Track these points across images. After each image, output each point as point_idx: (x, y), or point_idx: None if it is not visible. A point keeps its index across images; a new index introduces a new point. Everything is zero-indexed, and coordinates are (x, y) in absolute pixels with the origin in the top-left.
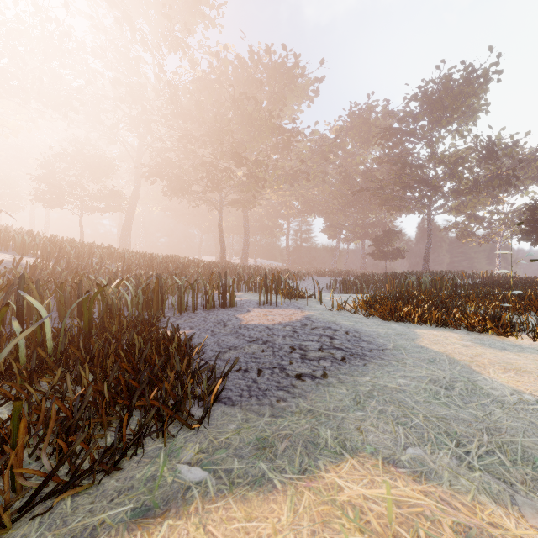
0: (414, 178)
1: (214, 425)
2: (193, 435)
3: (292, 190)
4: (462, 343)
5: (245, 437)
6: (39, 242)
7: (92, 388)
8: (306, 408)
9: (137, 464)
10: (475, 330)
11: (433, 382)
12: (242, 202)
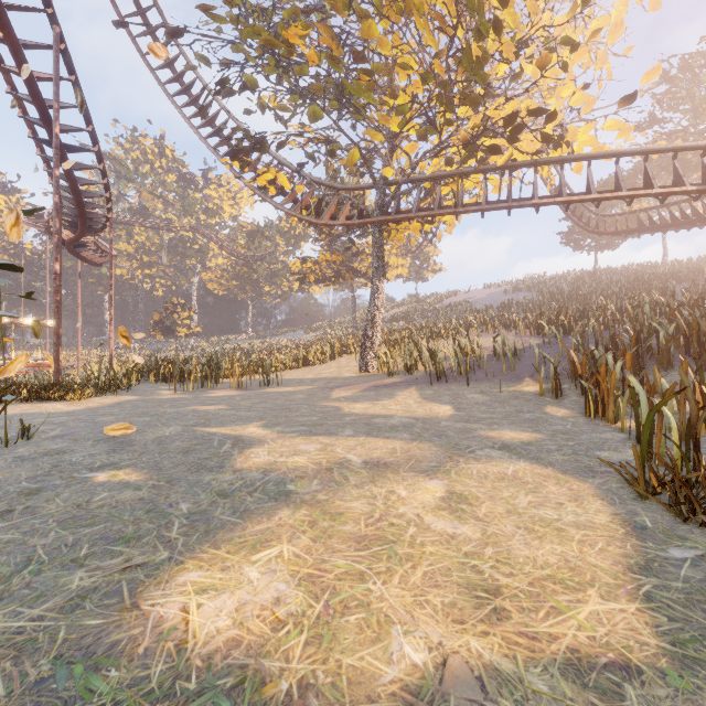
0: None
1: None
2: None
3: None
4: None
5: None
6: None
7: None
8: None
9: None
10: None
11: None
12: None
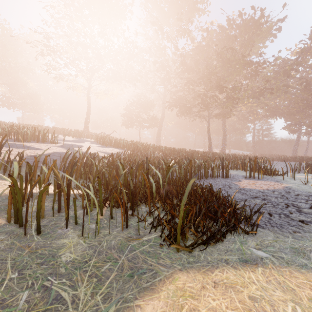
0: None
1: (258, 235)
2: (249, 237)
3: (258, 102)
4: None
5: (282, 245)
6: (127, 144)
7: (198, 206)
8: None
9: (227, 242)
10: None
11: None
12: (222, 114)
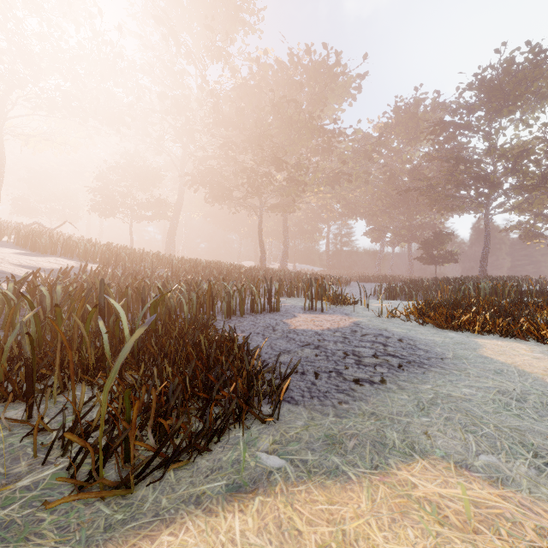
0: (469, 175)
1: (283, 421)
2: (265, 428)
3: (333, 192)
4: (533, 355)
5: (314, 433)
6: (97, 249)
7: (177, 381)
8: (369, 411)
9: (221, 449)
10: (547, 342)
11: (502, 394)
12: (282, 206)
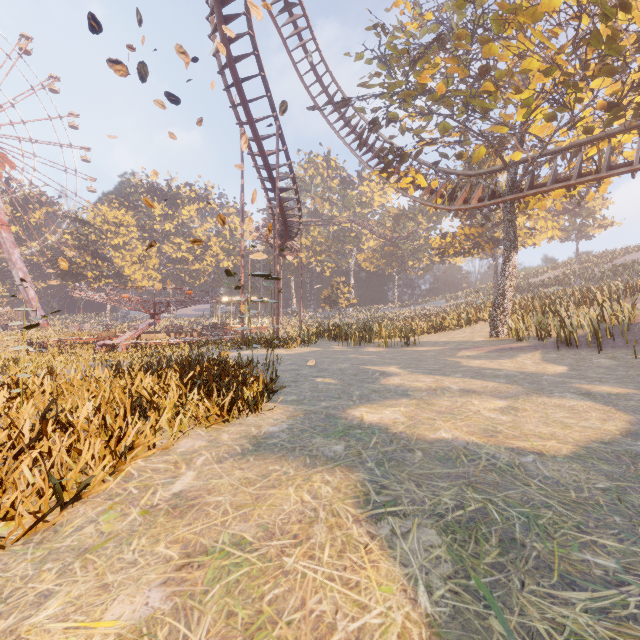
0: None
1: None
2: None
3: None
4: None
5: None
6: None
7: None
8: None
9: None
10: None
11: (541, 557)
12: None
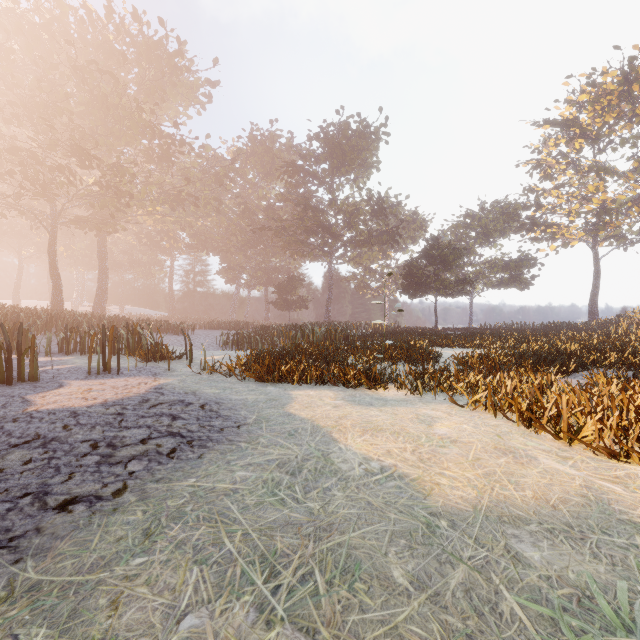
0: (316, 223)
1: None
2: None
3: (176, 216)
4: (334, 403)
5: None
6: None
7: None
8: (29, 581)
9: None
10: (351, 386)
11: (280, 467)
12: (94, 222)
